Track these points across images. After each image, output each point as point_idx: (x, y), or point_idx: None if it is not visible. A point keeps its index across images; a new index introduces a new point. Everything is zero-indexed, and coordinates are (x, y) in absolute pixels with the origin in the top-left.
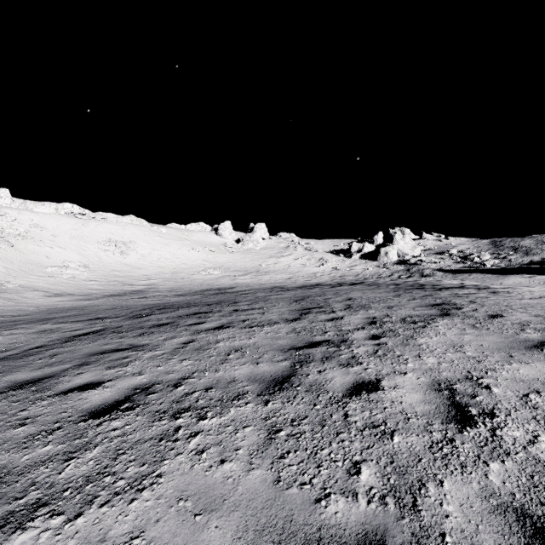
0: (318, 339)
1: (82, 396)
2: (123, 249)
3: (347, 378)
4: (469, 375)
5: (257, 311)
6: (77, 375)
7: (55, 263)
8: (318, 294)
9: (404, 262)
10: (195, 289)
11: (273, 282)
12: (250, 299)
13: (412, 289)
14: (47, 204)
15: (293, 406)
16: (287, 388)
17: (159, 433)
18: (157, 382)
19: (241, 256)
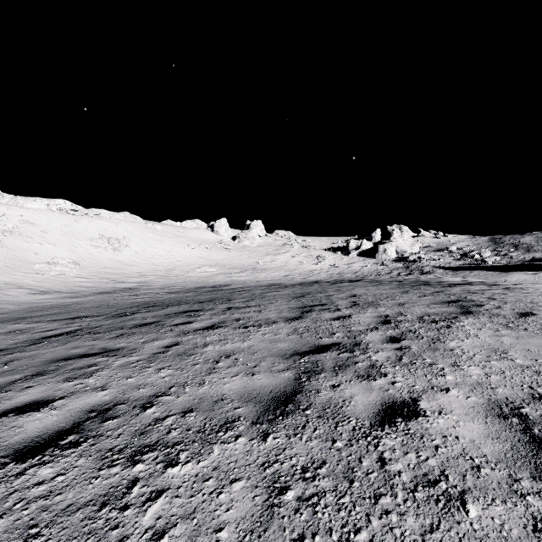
0: (326, 342)
1: (16, 422)
2: (116, 245)
3: (371, 397)
4: (534, 392)
5: (253, 309)
6: (24, 389)
7: (44, 260)
8: (319, 290)
9: (402, 259)
10: (189, 287)
11: (270, 279)
12: (246, 296)
13: (419, 286)
14: (38, 200)
15: (303, 443)
16: (292, 412)
17: (103, 491)
18: (121, 401)
19: (237, 254)
